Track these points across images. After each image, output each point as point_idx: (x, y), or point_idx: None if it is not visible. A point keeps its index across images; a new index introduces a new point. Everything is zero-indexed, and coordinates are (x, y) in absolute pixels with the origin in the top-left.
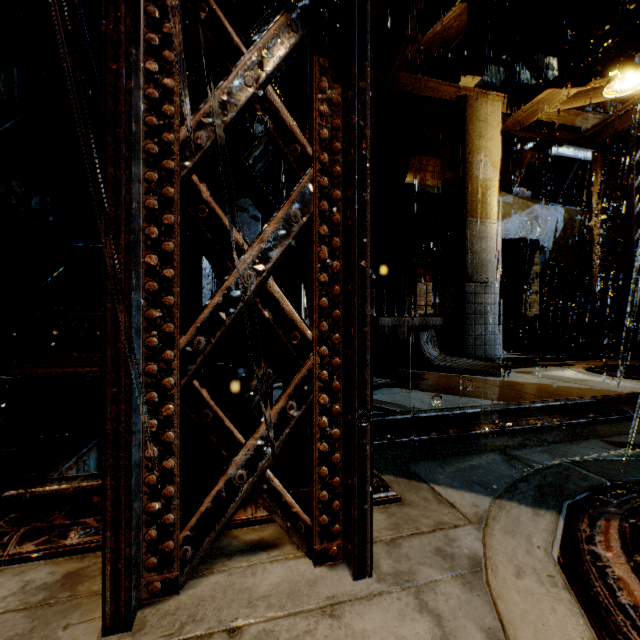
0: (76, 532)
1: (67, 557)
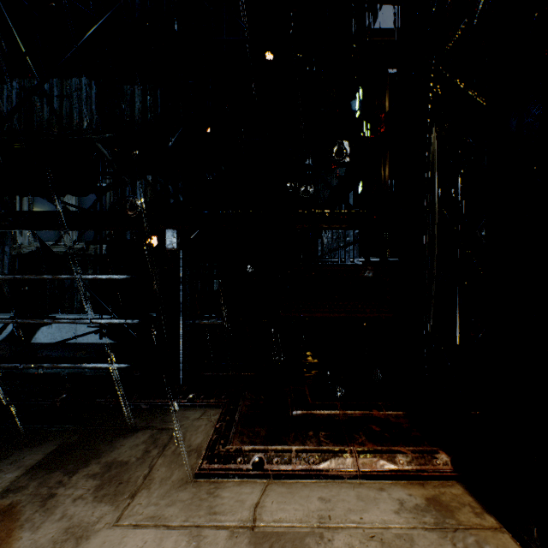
0: (401, 459)
1: (406, 481)
